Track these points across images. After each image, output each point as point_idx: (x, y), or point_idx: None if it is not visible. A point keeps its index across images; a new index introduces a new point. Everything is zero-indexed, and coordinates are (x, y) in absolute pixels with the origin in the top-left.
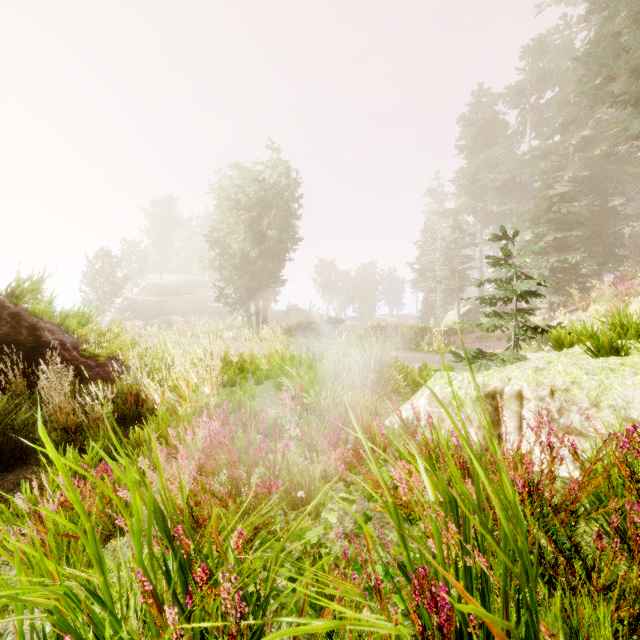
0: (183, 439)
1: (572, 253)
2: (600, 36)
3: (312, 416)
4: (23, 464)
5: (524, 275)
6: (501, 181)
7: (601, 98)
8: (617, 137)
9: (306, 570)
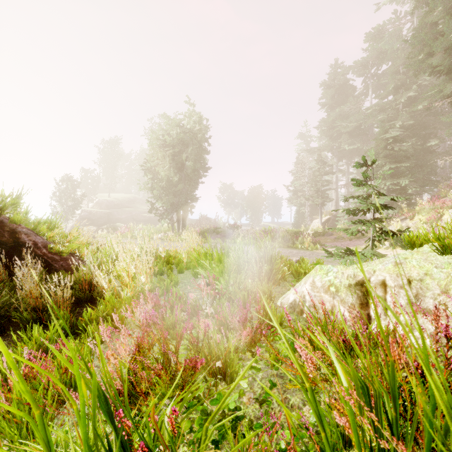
0: (125, 317)
1: (402, 178)
2: (422, 25)
3: (223, 299)
4: (1, 336)
5: (380, 193)
6: (351, 128)
7: (423, 69)
8: (434, 96)
9: (230, 440)
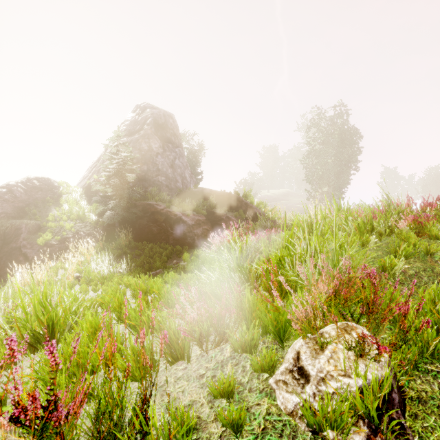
0: None
1: None
2: None
3: None
4: None
5: None
6: None
7: None
8: None
9: None
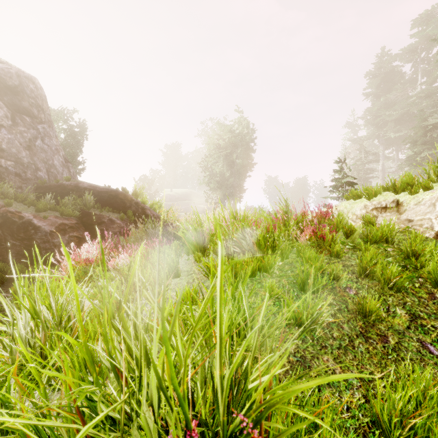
0: None
1: None
2: None
3: None
4: None
5: (347, 176)
6: (397, 115)
7: None
8: None
9: None
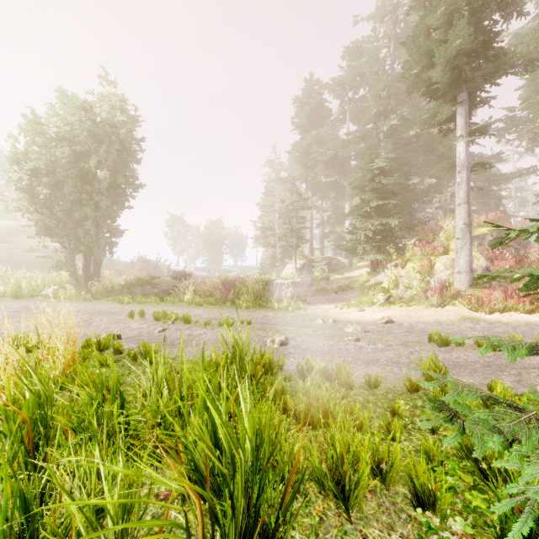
0: None
1: (392, 218)
2: (416, 33)
3: None
4: None
5: None
6: (328, 157)
7: (417, 86)
8: (426, 123)
9: None
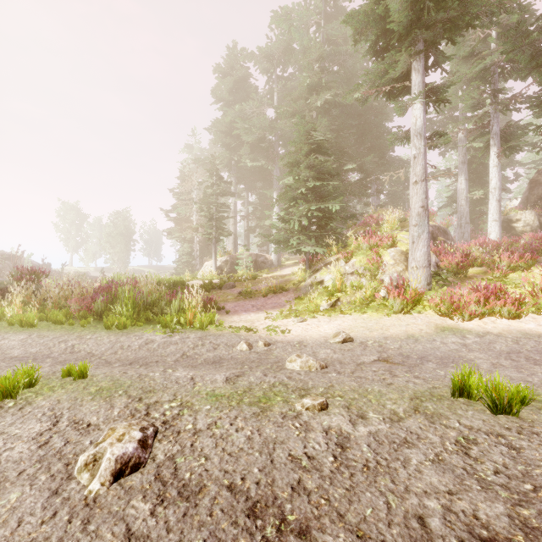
0: None
1: (332, 201)
2: None
3: None
4: None
5: None
6: (254, 138)
7: (366, 32)
8: (373, 85)
9: None
